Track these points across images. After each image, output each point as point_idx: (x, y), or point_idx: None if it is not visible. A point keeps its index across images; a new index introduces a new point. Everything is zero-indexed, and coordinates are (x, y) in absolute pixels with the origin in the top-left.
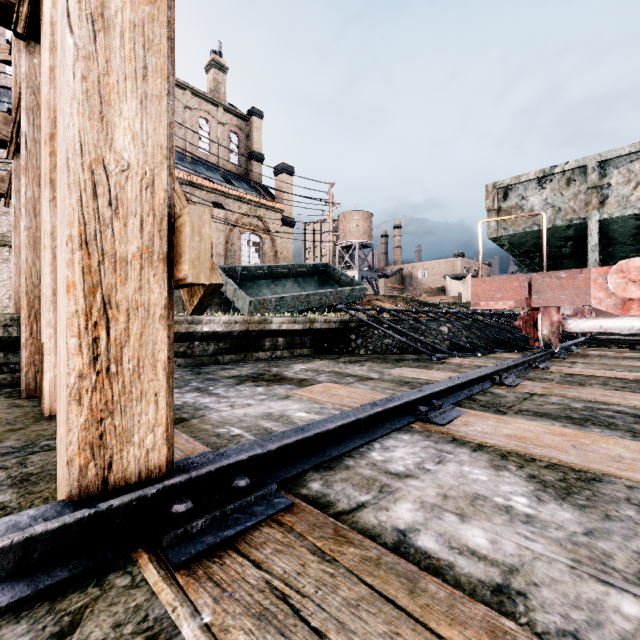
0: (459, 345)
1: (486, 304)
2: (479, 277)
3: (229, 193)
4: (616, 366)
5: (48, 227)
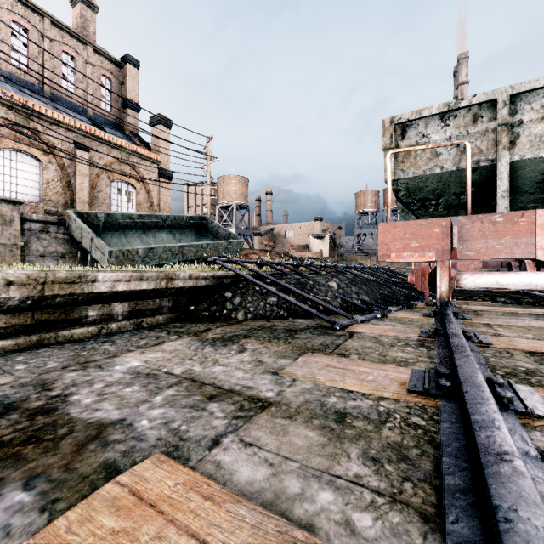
0: (352, 304)
1: (398, 256)
2: (388, 222)
3: (95, 135)
4: (540, 330)
5: None
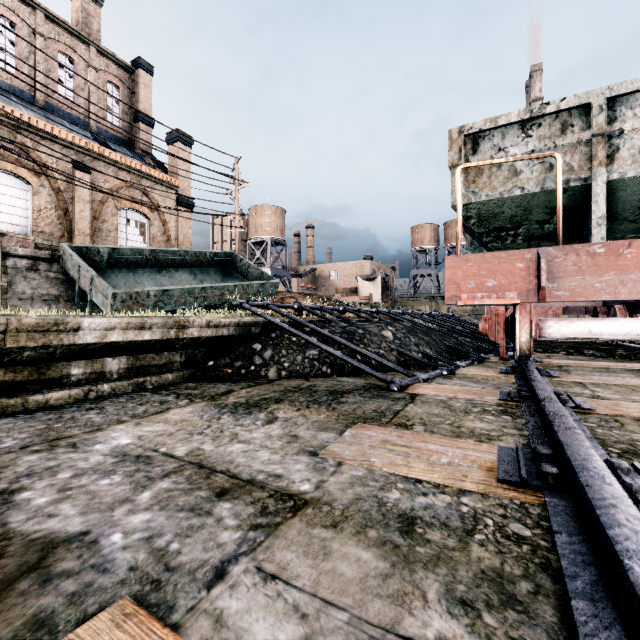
0: (412, 358)
1: (471, 297)
2: (458, 254)
3: (99, 153)
4: None
5: None
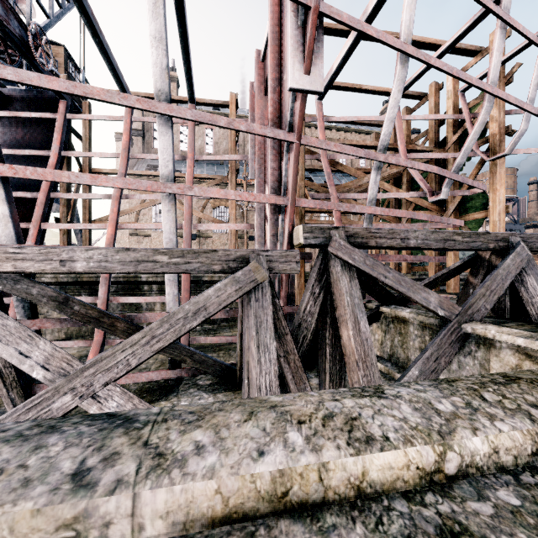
0: None
1: None
2: None
3: None
4: None
5: (453, 259)
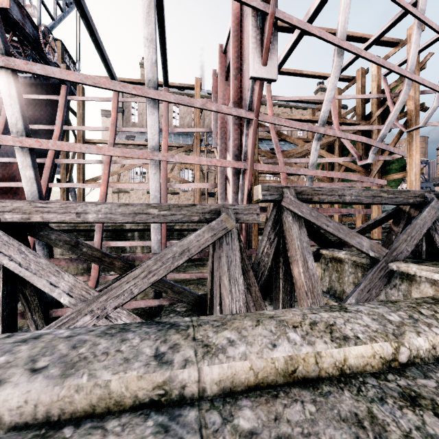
0: None
1: None
2: None
3: None
4: None
5: (376, 211)
